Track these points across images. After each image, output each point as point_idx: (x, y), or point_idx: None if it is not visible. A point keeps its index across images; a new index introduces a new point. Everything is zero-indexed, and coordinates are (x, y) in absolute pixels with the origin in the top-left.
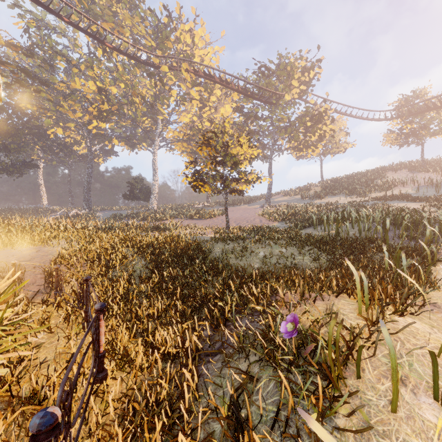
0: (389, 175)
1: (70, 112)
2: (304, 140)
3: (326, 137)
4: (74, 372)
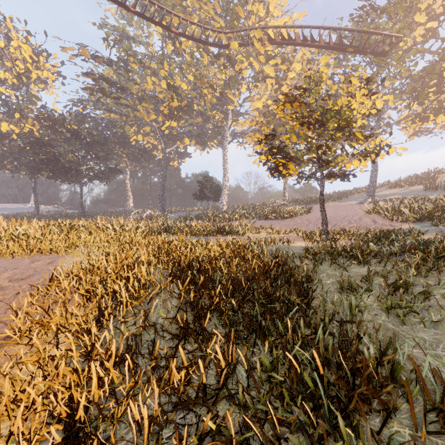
0: None
1: (145, 115)
2: (436, 101)
3: None
4: None
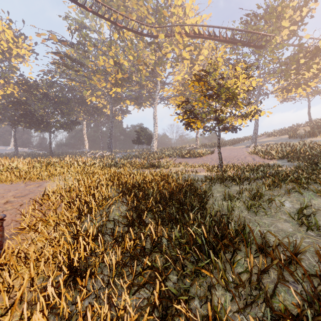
0: None
1: (98, 83)
2: (296, 79)
3: (320, 73)
4: None
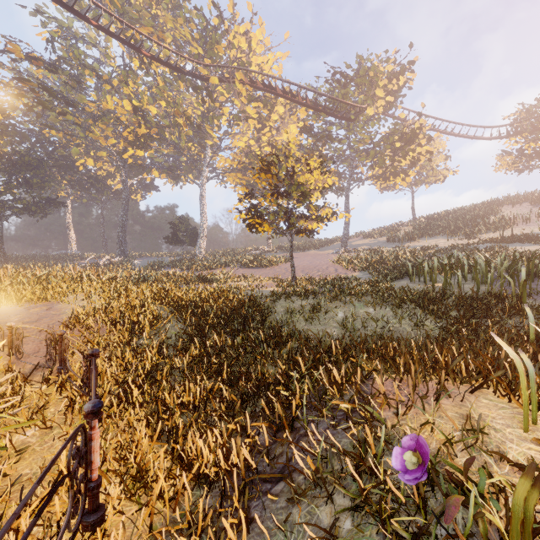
0: (504, 210)
1: (102, 139)
2: (392, 166)
3: (420, 161)
4: (62, 500)
